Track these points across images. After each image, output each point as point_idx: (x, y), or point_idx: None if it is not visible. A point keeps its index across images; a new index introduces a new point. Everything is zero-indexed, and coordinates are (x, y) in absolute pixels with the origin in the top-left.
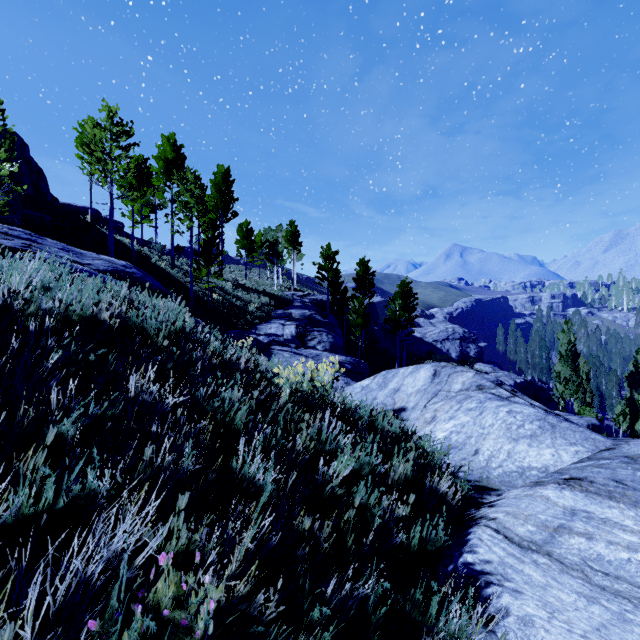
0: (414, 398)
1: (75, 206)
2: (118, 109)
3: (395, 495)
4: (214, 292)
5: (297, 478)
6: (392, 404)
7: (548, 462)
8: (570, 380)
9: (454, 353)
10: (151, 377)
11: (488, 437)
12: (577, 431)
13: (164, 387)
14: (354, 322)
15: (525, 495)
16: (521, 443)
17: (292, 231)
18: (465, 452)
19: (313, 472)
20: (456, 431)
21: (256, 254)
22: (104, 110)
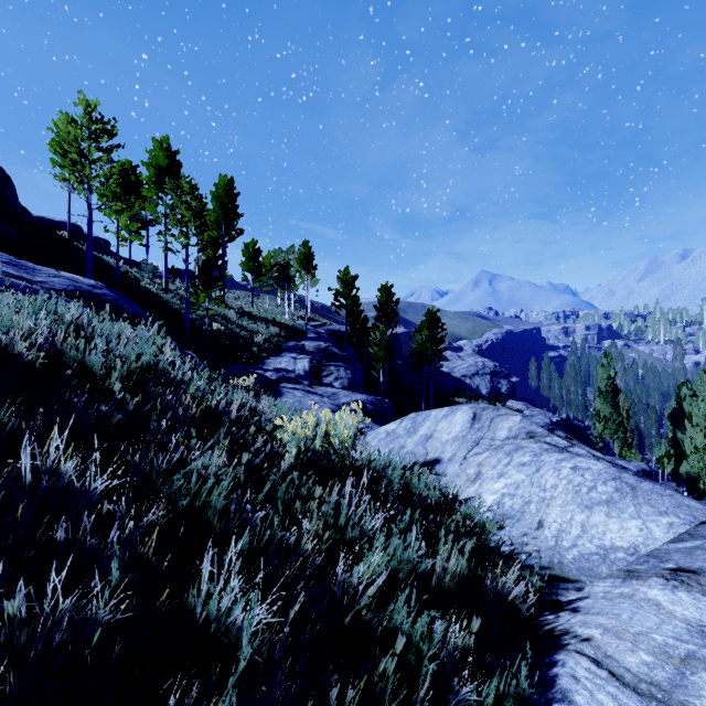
0: (451, 447)
1: (51, 220)
2: (98, 104)
3: (448, 612)
4: (215, 321)
5: (304, 586)
6: (424, 454)
7: (636, 539)
8: (610, 419)
9: (484, 389)
10: (62, 447)
11: (553, 503)
12: (665, 495)
13: (87, 462)
14: (376, 355)
15: (620, 595)
16: (597, 512)
17: (306, 253)
18: (525, 524)
19: (328, 571)
20: (509, 493)
21: (265, 278)
22: (80, 104)
